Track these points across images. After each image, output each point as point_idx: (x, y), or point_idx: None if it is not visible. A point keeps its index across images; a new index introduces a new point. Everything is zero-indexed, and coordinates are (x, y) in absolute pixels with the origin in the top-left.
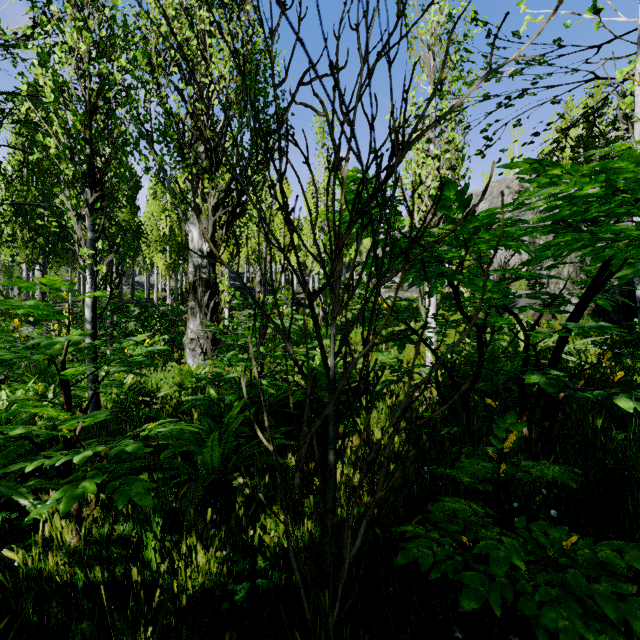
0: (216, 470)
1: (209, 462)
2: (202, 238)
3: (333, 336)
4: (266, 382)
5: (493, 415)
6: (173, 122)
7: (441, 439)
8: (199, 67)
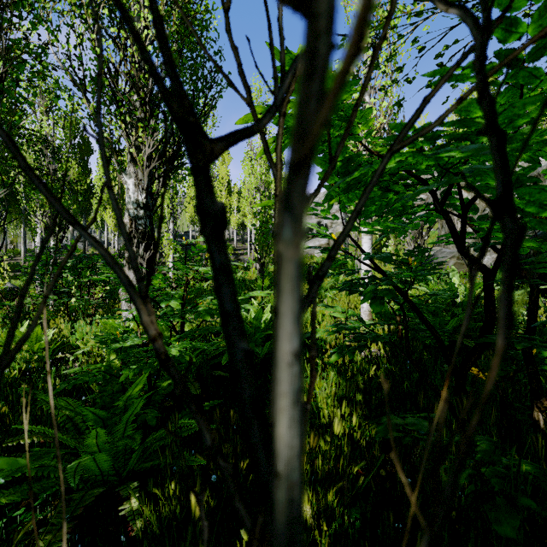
0: (109, 472)
1: (93, 467)
2: (138, 189)
3: (294, 280)
4: (177, 351)
5: (481, 390)
6: (104, 67)
7: (491, 492)
8: (132, 13)
